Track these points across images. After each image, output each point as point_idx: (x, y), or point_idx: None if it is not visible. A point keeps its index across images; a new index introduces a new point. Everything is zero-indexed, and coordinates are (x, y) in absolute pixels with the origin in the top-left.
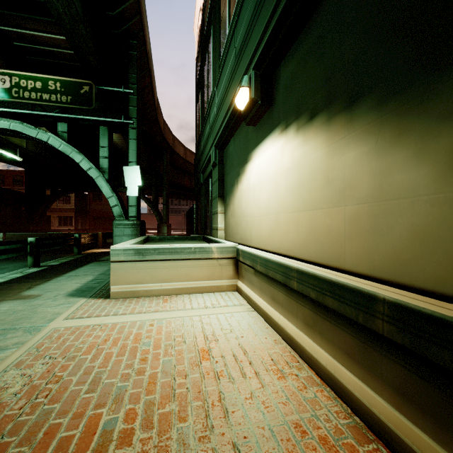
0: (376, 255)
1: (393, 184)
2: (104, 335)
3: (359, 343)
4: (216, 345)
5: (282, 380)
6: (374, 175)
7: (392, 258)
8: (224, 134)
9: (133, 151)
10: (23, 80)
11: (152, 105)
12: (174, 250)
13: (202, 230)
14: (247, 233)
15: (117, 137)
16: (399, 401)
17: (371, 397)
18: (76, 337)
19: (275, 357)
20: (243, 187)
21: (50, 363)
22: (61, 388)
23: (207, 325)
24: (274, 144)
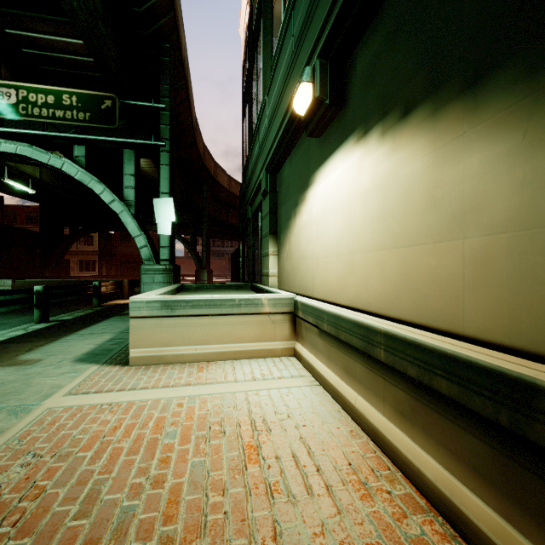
0: (525, 315)
1: None
2: (114, 420)
3: (497, 456)
4: (268, 437)
5: (368, 501)
6: (519, 188)
7: None
8: (278, 153)
9: (165, 180)
10: (31, 93)
11: (189, 125)
12: (212, 302)
13: (249, 276)
14: (308, 280)
15: (148, 165)
16: None
17: None
18: (75, 423)
19: (354, 459)
20: (303, 220)
21: (33, 464)
22: (40, 508)
23: (256, 406)
24: (348, 159)
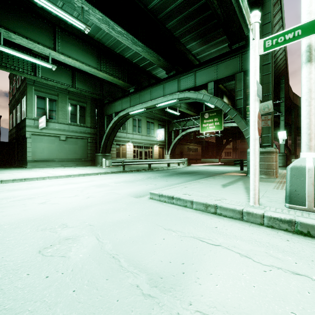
0: None
1: None
2: None
3: None
4: None
5: None
6: None
7: None
8: None
9: (282, 125)
10: None
11: (287, 93)
12: None
13: None
14: None
15: None
16: None
17: None
18: None
19: None
20: None
21: None
22: None
23: None
24: None
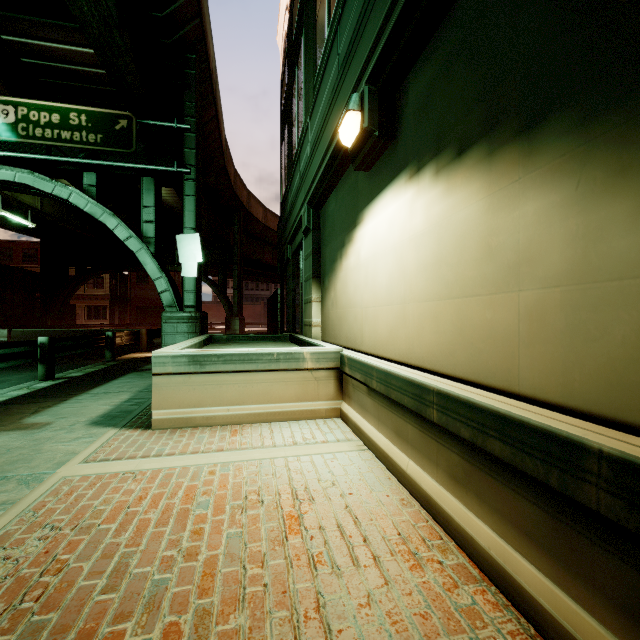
0: (578, 373)
1: (610, 254)
2: (139, 490)
3: (549, 519)
4: (310, 507)
5: (418, 571)
6: (572, 241)
7: (608, 379)
8: (322, 186)
9: (190, 213)
10: (33, 111)
11: (218, 148)
12: (247, 356)
13: (288, 326)
14: (356, 331)
15: (169, 194)
16: (629, 629)
17: (573, 613)
18: (95, 493)
19: (404, 529)
20: (350, 263)
21: (51, 537)
22: (64, 583)
23: (297, 473)
24: (399, 197)
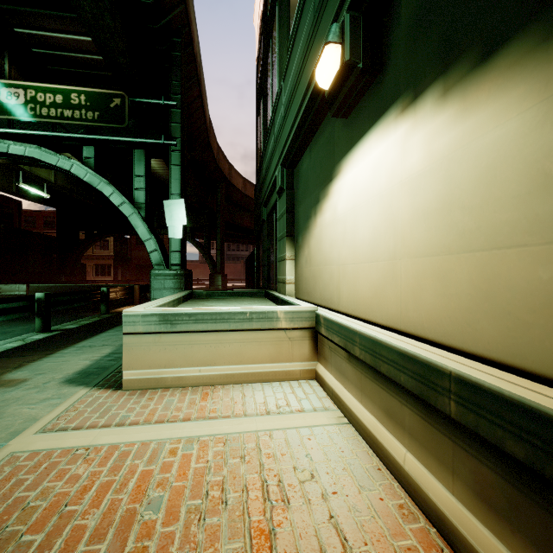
0: None
1: None
2: (86, 476)
3: None
4: (285, 515)
5: None
6: None
7: None
8: (295, 143)
9: (176, 181)
10: (40, 93)
11: (203, 125)
12: (219, 316)
13: (264, 282)
14: (332, 290)
15: (161, 167)
16: None
17: None
18: (36, 480)
19: None
20: (326, 218)
21: None
22: None
23: (269, 456)
24: (387, 137)
